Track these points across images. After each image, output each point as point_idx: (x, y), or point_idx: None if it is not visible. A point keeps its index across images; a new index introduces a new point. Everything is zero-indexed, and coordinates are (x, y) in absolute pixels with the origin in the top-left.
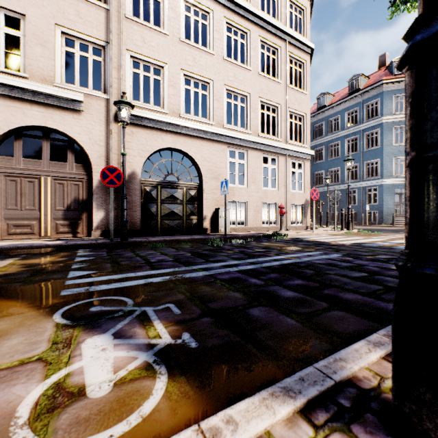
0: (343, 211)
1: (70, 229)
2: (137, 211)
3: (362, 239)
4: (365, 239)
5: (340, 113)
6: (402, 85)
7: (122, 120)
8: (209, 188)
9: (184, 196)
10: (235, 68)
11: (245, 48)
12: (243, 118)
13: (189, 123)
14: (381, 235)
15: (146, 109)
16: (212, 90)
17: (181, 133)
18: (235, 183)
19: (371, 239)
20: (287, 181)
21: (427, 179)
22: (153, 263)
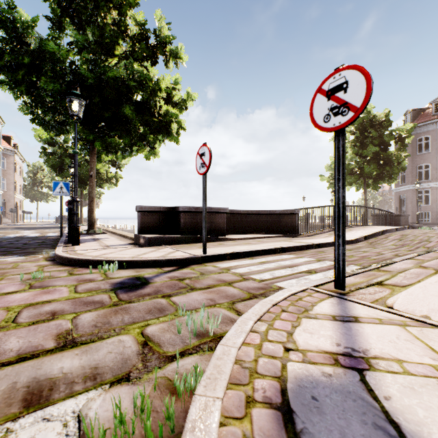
0: None
1: None
2: None
3: None
4: None
5: None
6: None
7: None
8: None
9: None
10: None
11: None
12: None
13: None
14: None
15: None
16: None
17: None
18: None
19: None
20: None
21: (76, 216)
22: None
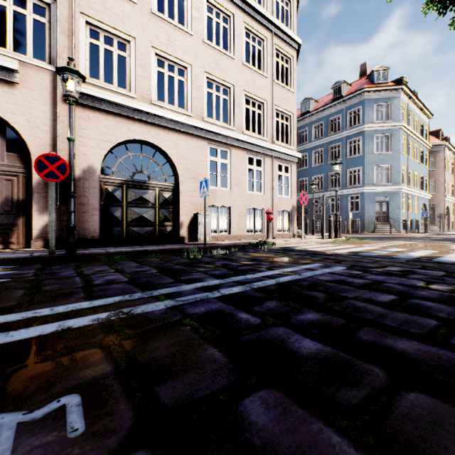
0: (331, 217)
1: (0, 238)
2: (95, 216)
3: (355, 247)
4: (357, 247)
5: (324, 119)
6: (382, 95)
7: (67, 93)
8: (186, 190)
9: (156, 198)
10: (217, 55)
11: (228, 33)
12: (225, 118)
13: (162, 112)
14: (370, 242)
15: (108, 90)
16: (190, 76)
17: (152, 123)
18: (217, 185)
19: (364, 247)
20: (273, 184)
21: None
22: (95, 287)
